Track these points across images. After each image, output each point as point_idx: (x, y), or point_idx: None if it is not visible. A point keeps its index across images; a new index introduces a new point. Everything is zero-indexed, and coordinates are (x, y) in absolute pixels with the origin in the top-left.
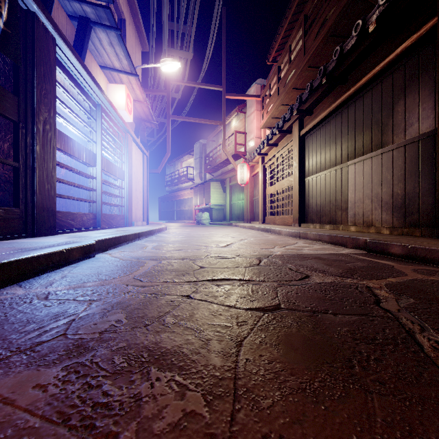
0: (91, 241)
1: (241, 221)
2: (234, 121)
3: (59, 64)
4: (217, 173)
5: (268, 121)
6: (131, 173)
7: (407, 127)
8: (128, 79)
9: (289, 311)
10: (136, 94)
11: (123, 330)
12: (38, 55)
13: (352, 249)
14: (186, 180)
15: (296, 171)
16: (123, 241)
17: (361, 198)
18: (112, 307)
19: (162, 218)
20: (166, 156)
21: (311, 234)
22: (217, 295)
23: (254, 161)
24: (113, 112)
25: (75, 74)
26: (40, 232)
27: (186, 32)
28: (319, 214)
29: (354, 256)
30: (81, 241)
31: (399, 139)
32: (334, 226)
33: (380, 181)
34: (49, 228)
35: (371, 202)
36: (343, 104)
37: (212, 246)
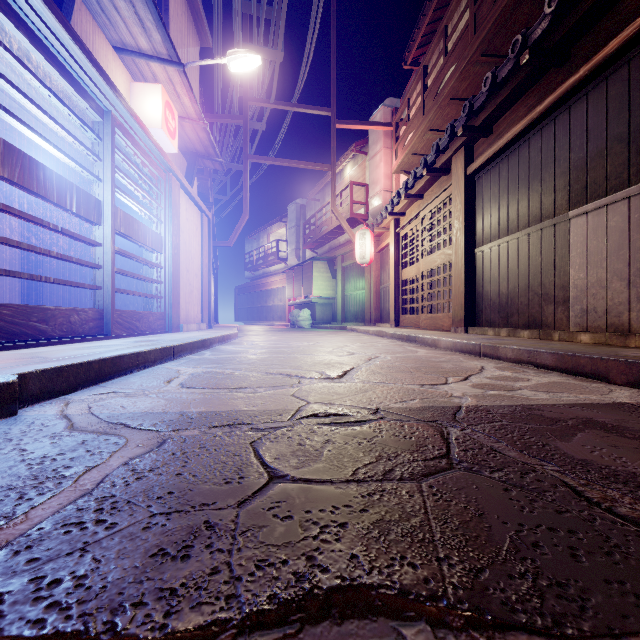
0: (7, 374)
1: (361, 322)
2: (348, 168)
3: (5, 8)
4: (322, 250)
5: (405, 161)
6: (177, 243)
7: None
8: (167, 74)
9: None
10: (184, 105)
11: None
12: None
13: (628, 387)
14: (275, 261)
15: (460, 236)
16: (128, 366)
17: (603, 279)
18: None
19: (240, 318)
20: (242, 219)
21: (508, 349)
22: None
23: (382, 227)
24: (138, 130)
25: (47, 39)
26: None
27: (273, 18)
28: (504, 310)
29: None
30: None
31: None
32: (540, 333)
33: None
34: None
35: (627, 285)
36: (559, 104)
37: (313, 377)
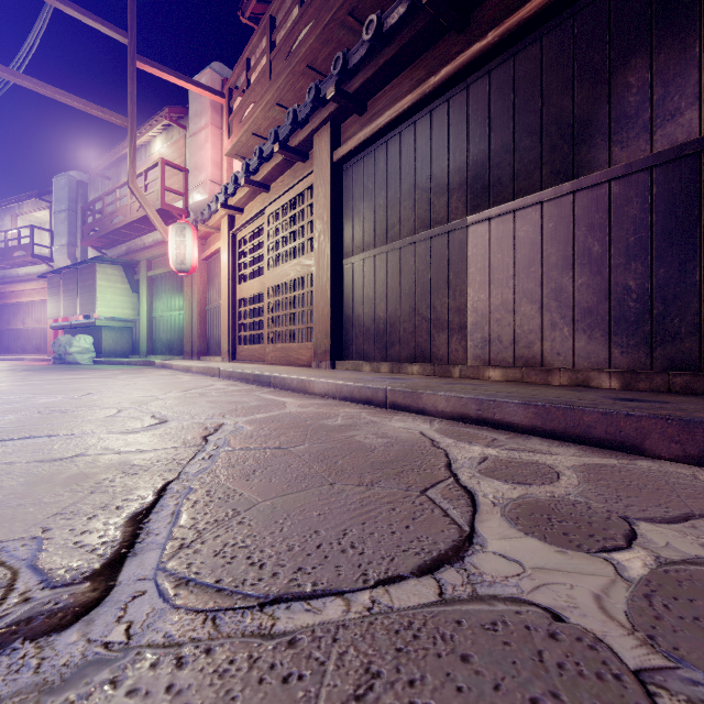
0: None
1: (177, 355)
2: (159, 142)
3: None
4: (115, 251)
5: (244, 141)
6: None
7: (658, 121)
8: None
9: None
10: None
11: None
12: None
13: (688, 464)
14: (28, 259)
15: (324, 240)
16: None
17: (509, 301)
18: None
19: None
20: None
21: (440, 396)
22: None
23: (211, 224)
24: None
25: None
26: None
27: None
28: (382, 339)
29: None
30: None
31: (632, 153)
32: (435, 368)
33: (568, 259)
34: None
35: (540, 309)
36: (457, 79)
37: None
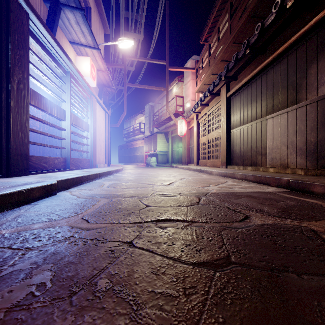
0: (53, 181)
1: (180, 163)
2: (174, 88)
3: (33, 36)
4: (162, 128)
5: (201, 87)
6: (95, 127)
7: (319, 85)
8: (92, 52)
9: (243, 267)
10: (99, 65)
11: (39, 305)
12: (12, 26)
13: (275, 187)
14: (138, 133)
15: (224, 124)
16: (84, 180)
17: (278, 145)
18: (43, 260)
19: (121, 161)
20: (123, 114)
21: (238, 174)
22: (160, 241)
23: (190, 118)
24: (80, 78)
25: (47, 45)
26: (14, 173)
27: (138, 19)
28: (242, 158)
29: (280, 194)
30: (44, 181)
31: (312, 96)
32: (255, 168)
33: (295, 131)
34: (23, 169)
35: (287, 148)
36: (262, 70)
37: (158, 184)
